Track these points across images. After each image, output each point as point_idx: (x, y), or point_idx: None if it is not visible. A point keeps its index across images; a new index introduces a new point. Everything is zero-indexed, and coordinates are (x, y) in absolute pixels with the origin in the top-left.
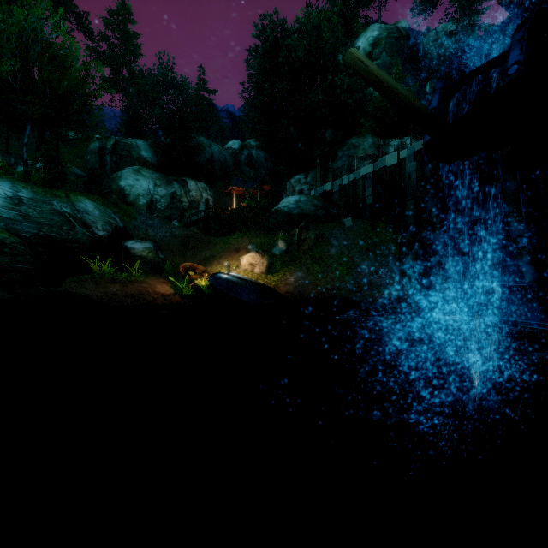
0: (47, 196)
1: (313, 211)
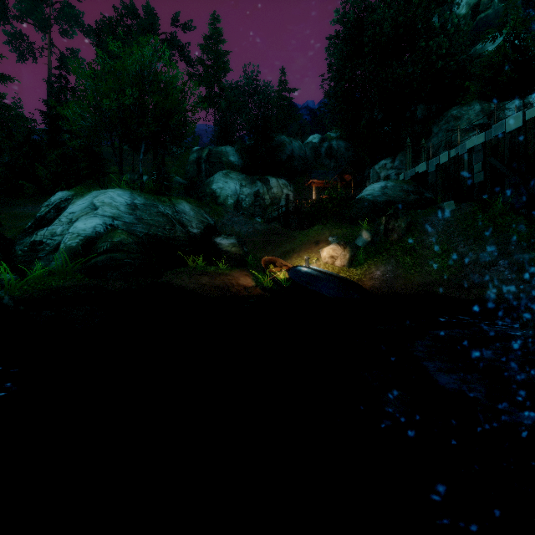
0: (155, 201)
1: (403, 196)
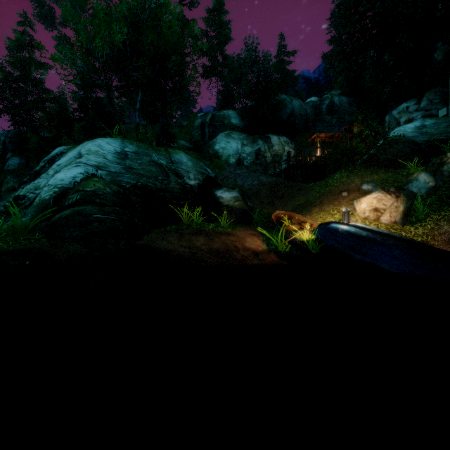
0: (148, 150)
1: None
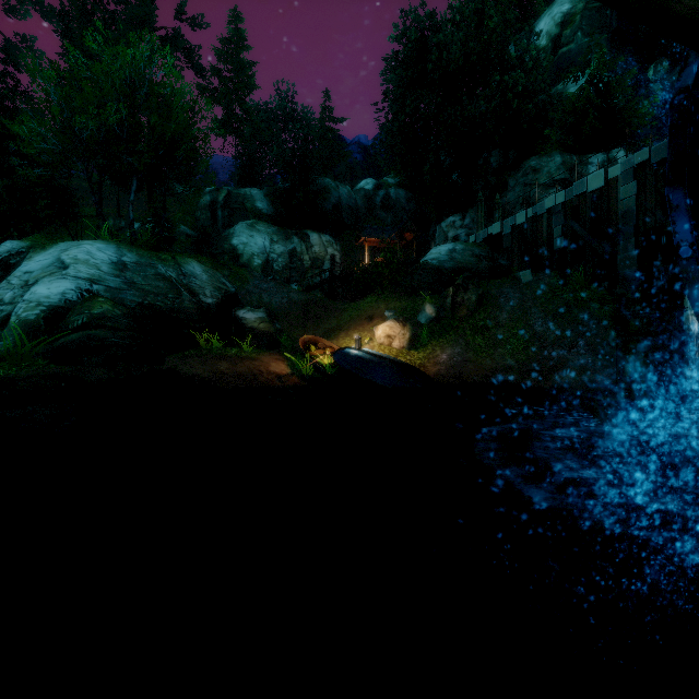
0: (153, 259)
1: (474, 263)
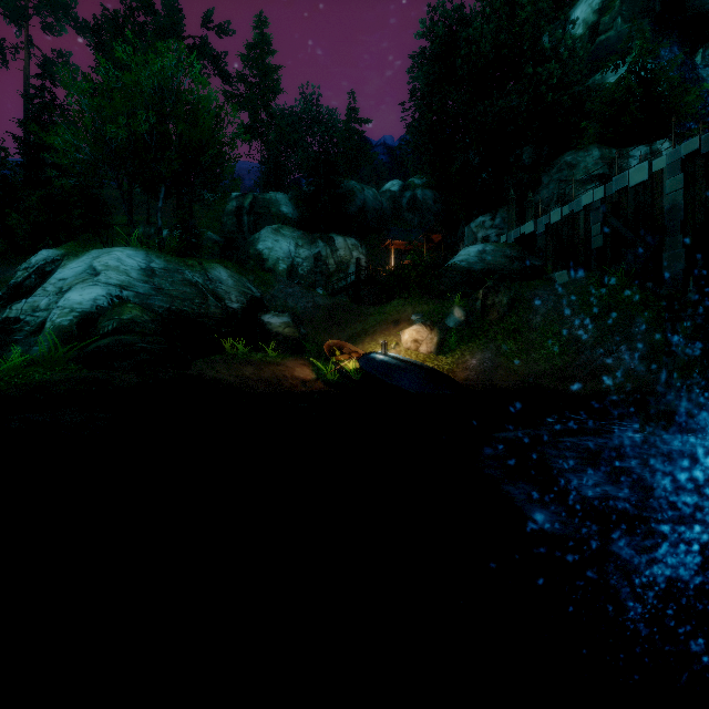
0: (180, 265)
1: (505, 264)
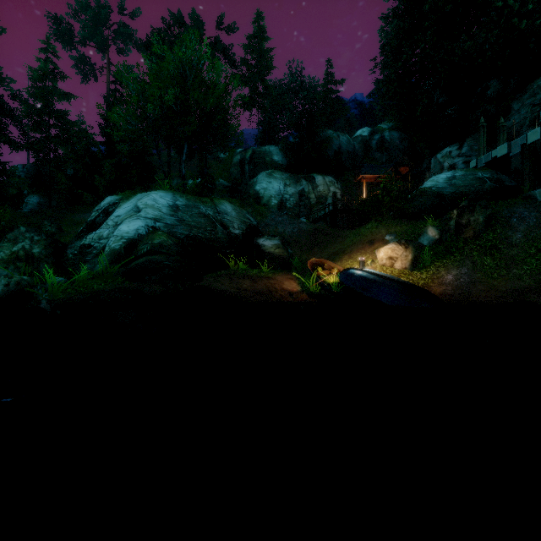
0: (196, 202)
1: (476, 186)
